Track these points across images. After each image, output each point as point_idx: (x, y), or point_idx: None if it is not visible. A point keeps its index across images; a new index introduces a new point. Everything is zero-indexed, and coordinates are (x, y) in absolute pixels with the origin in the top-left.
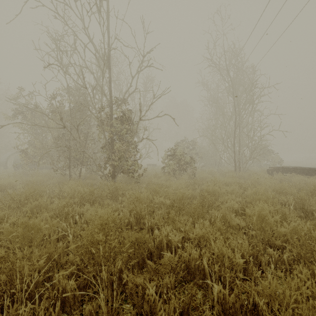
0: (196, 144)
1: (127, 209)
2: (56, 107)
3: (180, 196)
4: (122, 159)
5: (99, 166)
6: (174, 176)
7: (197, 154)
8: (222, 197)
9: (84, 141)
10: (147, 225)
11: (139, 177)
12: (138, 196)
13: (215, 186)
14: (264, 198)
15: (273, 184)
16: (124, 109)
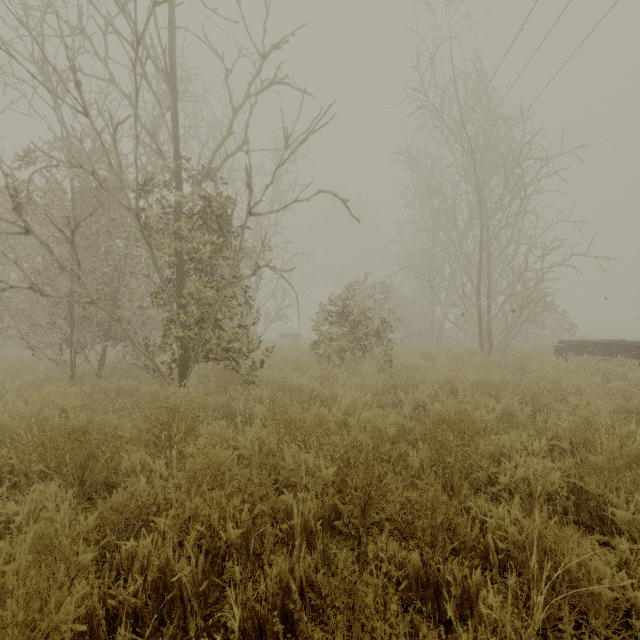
0: (390, 290)
1: (176, 512)
2: (41, 191)
3: (368, 448)
4: (207, 324)
5: (147, 341)
6: (342, 364)
7: (391, 311)
8: (493, 441)
9: (116, 278)
10: (238, 614)
11: (253, 370)
12: (221, 460)
13: (465, 405)
14: (616, 441)
15: (598, 389)
16: (213, 195)
